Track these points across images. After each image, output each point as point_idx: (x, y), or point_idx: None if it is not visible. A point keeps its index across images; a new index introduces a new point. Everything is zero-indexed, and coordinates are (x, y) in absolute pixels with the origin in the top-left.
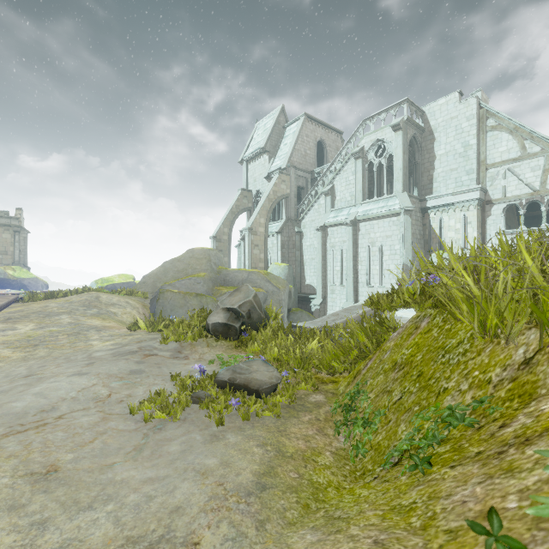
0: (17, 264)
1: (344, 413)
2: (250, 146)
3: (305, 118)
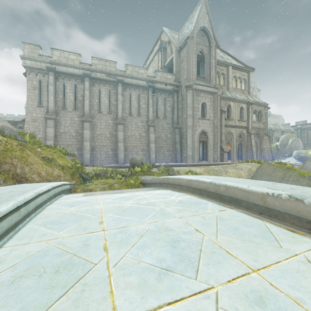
0: None
1: None
2: None
3: None
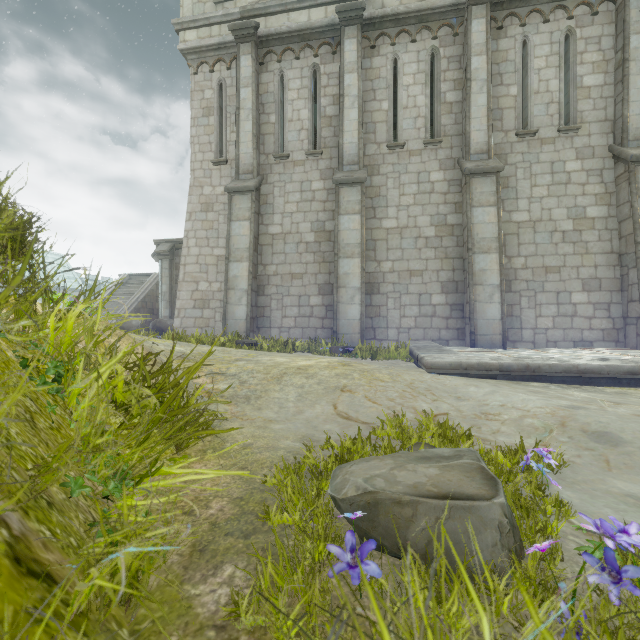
0: None
1: None
2: None
3: None
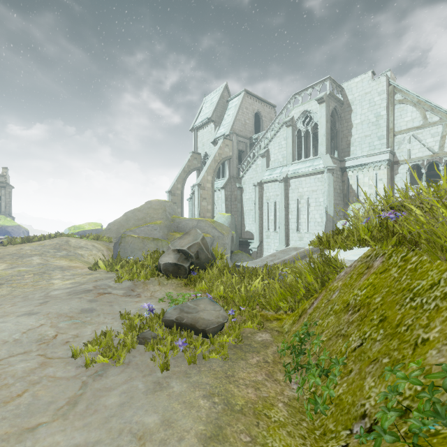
0: (3, 214)
1: (293, 355)
2: (199, 116)
3: (245, 94)
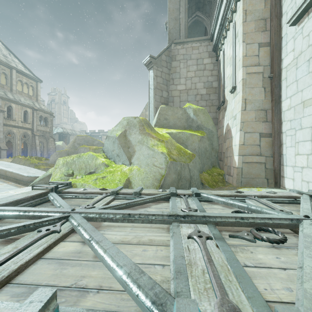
0: None
1: None
2: None
3: None
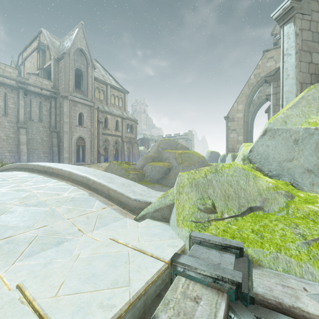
0: None
1: None
2: None
3: None
